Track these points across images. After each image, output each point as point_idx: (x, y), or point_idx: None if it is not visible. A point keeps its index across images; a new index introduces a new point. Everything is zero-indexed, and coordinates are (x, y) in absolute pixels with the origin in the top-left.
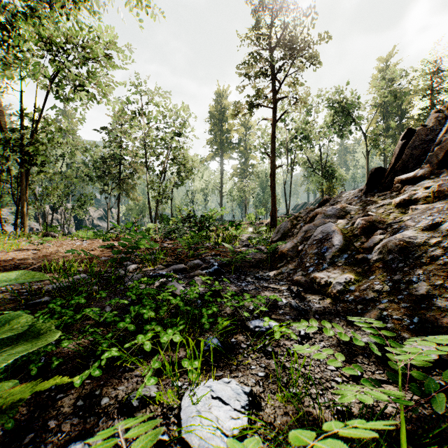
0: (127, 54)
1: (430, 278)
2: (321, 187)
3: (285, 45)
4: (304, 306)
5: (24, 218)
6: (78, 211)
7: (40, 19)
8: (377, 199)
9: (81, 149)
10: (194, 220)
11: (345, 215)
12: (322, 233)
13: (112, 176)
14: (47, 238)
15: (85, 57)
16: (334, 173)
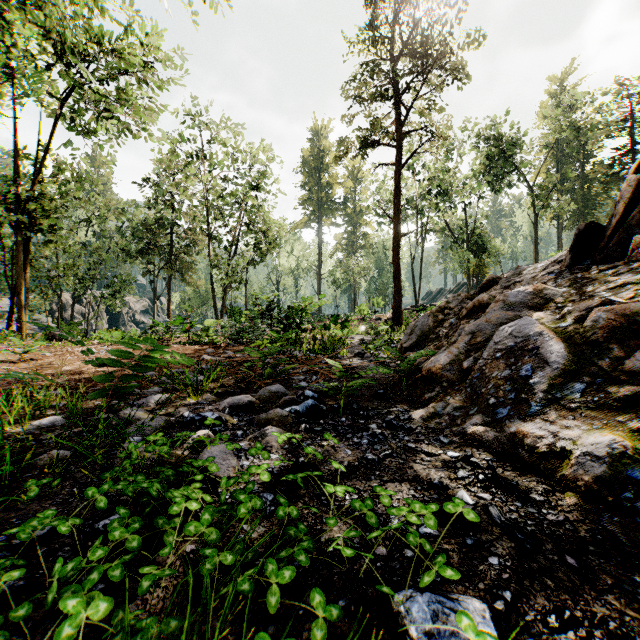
0: (177, 66)
1: None
2: (467, 265)
3: (415, 52)
4: (521, 519)
5: (21, 312)
6: (109, 300)
7: (41, 6)
8: (598, 276)
9: (114, 210)
10: (278, 313)
11: (543, 305)
12: (513, 337)
13: (159, 250)
14: (37, 343)
15: (113, 68)
16: (486, 245)
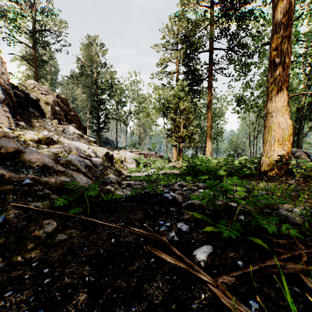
0: None
1: (109, 168)
2: None
3: None
4: (132, 183)
5: None
6: None
7: None
8: None
9: None
10: None
11: None
12: (82, 162)
13: None
14: None
15: None
16: None
